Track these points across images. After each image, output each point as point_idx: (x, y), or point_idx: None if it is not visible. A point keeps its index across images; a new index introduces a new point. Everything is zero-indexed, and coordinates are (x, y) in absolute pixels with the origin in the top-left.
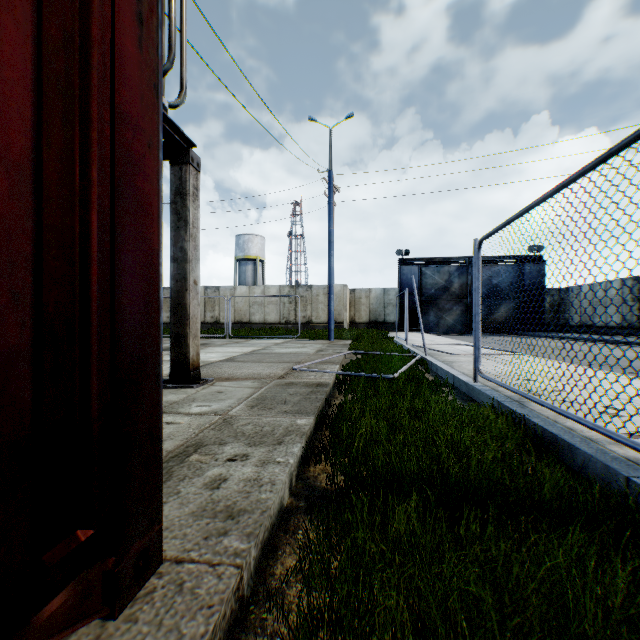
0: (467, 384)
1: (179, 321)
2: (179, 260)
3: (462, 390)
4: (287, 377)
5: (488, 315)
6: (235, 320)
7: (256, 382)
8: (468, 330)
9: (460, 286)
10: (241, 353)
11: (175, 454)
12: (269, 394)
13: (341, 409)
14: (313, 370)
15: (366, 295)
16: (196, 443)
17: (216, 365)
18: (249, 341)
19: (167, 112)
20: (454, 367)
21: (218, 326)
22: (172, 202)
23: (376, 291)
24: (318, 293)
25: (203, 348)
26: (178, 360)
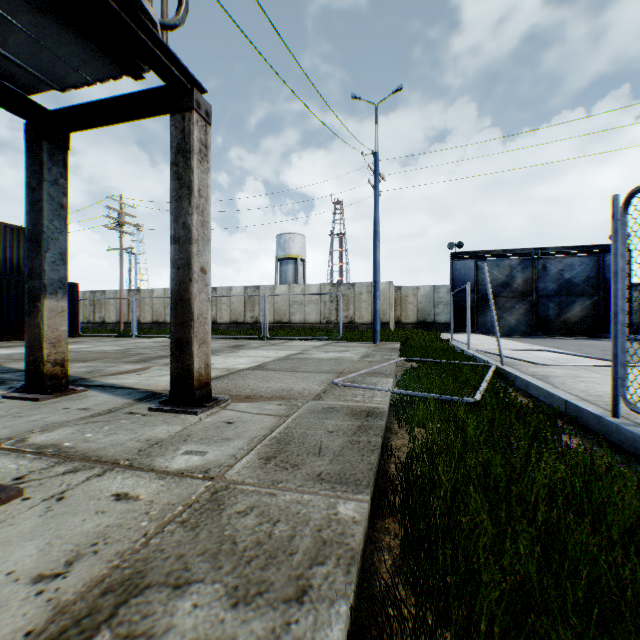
0: (600, 419)
1: (181, 322)
2: (181, 240)
3: (586, 426)
4: (325, 397)
5: (558, 314)
6: (275, 320)
7: (283, 405)
8: (533, 331)
9: (523, 281)
10: (274, 358)
11: (64, 623)
12: (297, 430)
13: (417, 480)
14: (360, 386)
15: (413, 293)
16: (131, 575)
17: (241, 375)
18: (287, 343)
19: (157, 30)
20: (555, 385)
21: (258, 326)
22: (172, 164)
23: (425, 288)
24: (361, 291)
25: (235, 351)
26: (180, 374)
